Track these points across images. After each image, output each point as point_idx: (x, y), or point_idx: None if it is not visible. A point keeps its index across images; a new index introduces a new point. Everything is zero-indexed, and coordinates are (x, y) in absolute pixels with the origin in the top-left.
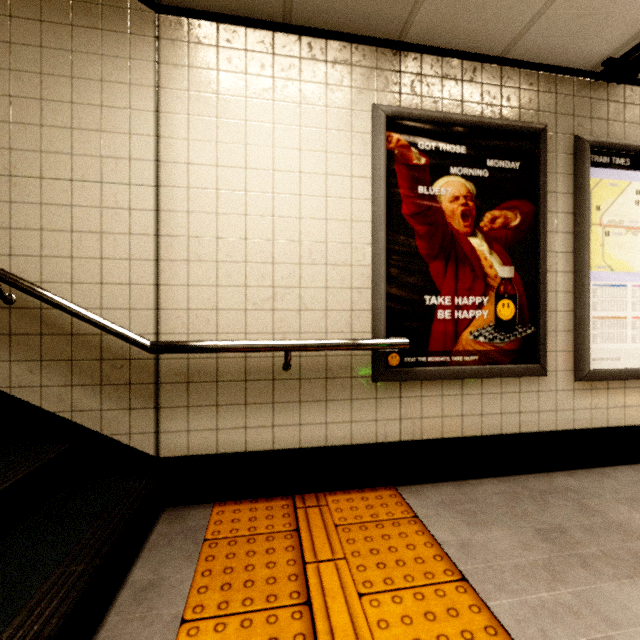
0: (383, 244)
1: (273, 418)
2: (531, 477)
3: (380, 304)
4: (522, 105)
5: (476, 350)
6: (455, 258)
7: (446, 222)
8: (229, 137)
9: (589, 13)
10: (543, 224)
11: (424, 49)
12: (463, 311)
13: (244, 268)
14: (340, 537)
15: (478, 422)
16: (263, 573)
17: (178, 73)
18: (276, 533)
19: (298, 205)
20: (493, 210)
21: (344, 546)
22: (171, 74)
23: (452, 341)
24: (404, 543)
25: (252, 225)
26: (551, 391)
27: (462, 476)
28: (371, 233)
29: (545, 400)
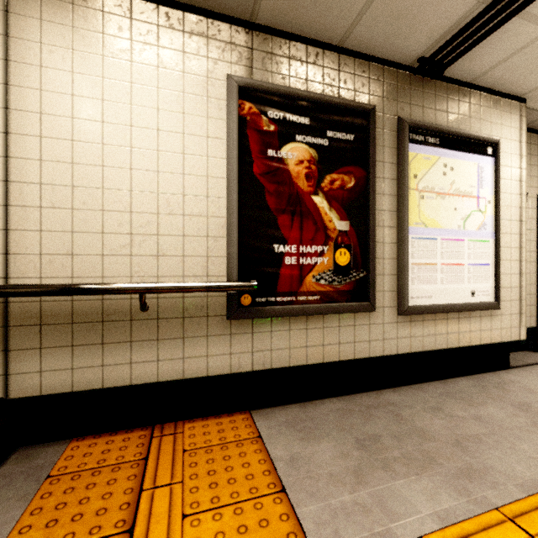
0: (236, 198)
1: (131, 356)
2: (364, 395)
3: (233, 251)
4: (356, 88)
5: (318, 291)
6: (300, 213)
7: (292, 182)
8: (85, 91)
9: (401, 16)
10: (372, 187)
11: (274, 32)
12: (307, 258)
13: (101, 216)
14: (184, 462)
15: (320, 351)
16: (96, 505)
17: (30, 24)
18: (124, 463)
19: (156, 160)
20: (332, 173)
21: (185, 470)
22: (22, 24)
23: (298, 283)
24: (241, 462)
25: (109, 176)
26: (379, 324)
27: (309, 398)
28: (226, 188)
29: (375, 331)
